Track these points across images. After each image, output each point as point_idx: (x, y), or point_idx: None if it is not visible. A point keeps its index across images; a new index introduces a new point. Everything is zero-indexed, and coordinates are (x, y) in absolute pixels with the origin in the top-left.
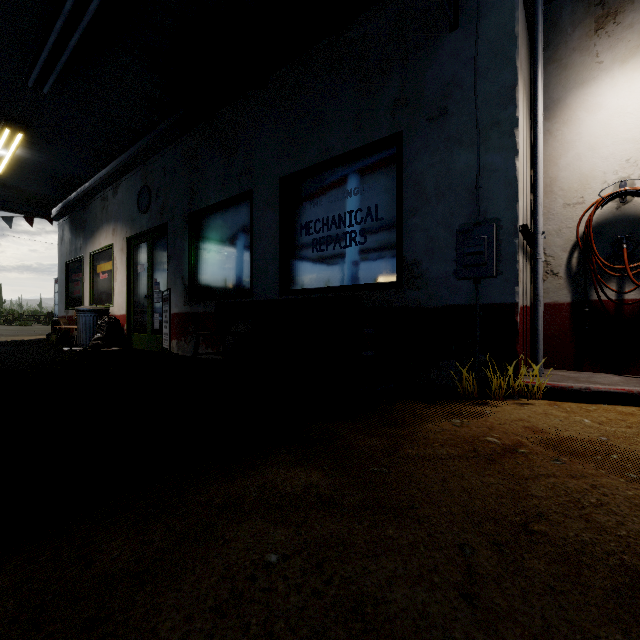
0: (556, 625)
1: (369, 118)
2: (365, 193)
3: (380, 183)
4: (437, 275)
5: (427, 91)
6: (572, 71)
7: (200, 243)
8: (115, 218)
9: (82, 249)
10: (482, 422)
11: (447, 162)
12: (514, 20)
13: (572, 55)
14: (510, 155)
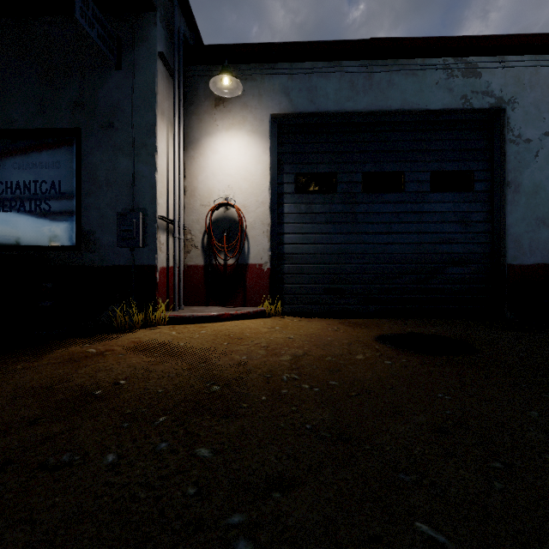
0: (4, 417)
1: (52, 107)
2: (50, 169)
3: (63, 164)
4: (107, 243)
5: (100, 105)
6: (205, 124)
7: None
8: None
9: None
10: (106, 342)
11: (114, 162)
12: (155, 83)
13: (205, 115)
14: (153, 169)
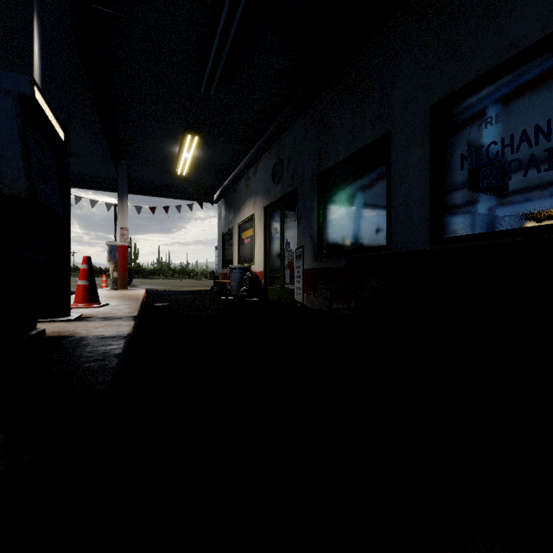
0: None
1: None
2: None
3: None
4: None
5: None
6: None
7: (328, 201)
8: (255, 193)
9: (232, 221)
10: None
11: None
12: None
13: None
14: None
